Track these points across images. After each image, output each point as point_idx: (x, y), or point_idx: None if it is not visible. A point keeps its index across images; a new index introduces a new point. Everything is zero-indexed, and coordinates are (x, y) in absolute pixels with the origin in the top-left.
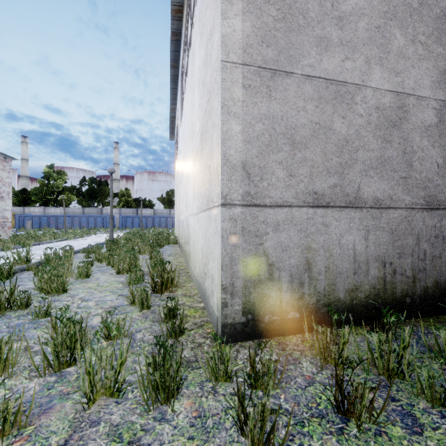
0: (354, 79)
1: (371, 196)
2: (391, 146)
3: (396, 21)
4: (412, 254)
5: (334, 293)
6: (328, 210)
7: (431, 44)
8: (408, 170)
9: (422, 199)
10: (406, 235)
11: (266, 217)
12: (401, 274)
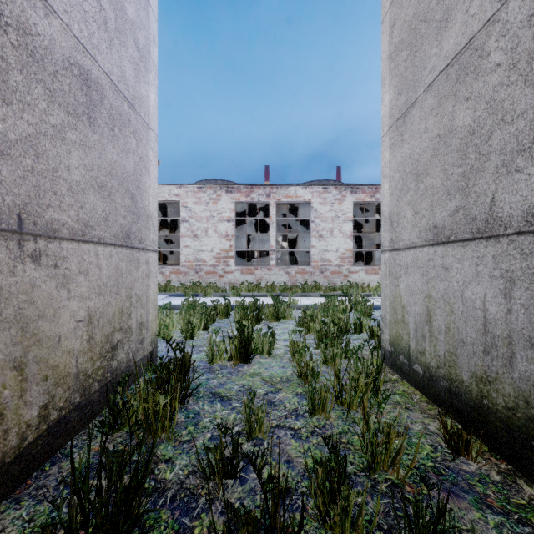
0: (484, 16)
1: (517, 211)
2: None
3: None
4: None
5: (455, 367)
6: (448, 247)
7: None
8: None
9: None
10: None
11: (400, 260)
12: None
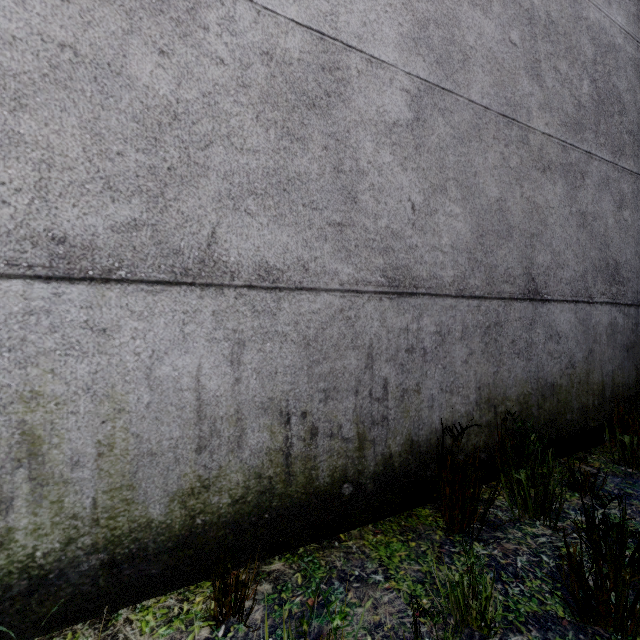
0: None
1: (249, 260)
2: (306, 151)
3: None
4: (356, 390)
5: (130, 508)
6: (109, 288)
7: None
8: (346, 209)
9: (380, 273)
10: (343, 350)
11: None
12: (331, 436)
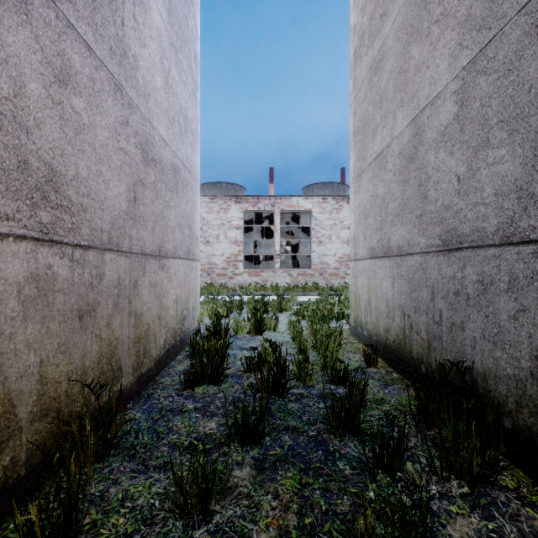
0: (387, 141)
1: (395, 245)
2: (409, 185)
3: (413, 37)
4: (426, 312)
5: (378, 327)
6: (376, 260)
7: (448, 2)
8: (422, 205)
9: (437, 238)
10: (421, 287)
11: (358, 267)
12: (417, 333)
